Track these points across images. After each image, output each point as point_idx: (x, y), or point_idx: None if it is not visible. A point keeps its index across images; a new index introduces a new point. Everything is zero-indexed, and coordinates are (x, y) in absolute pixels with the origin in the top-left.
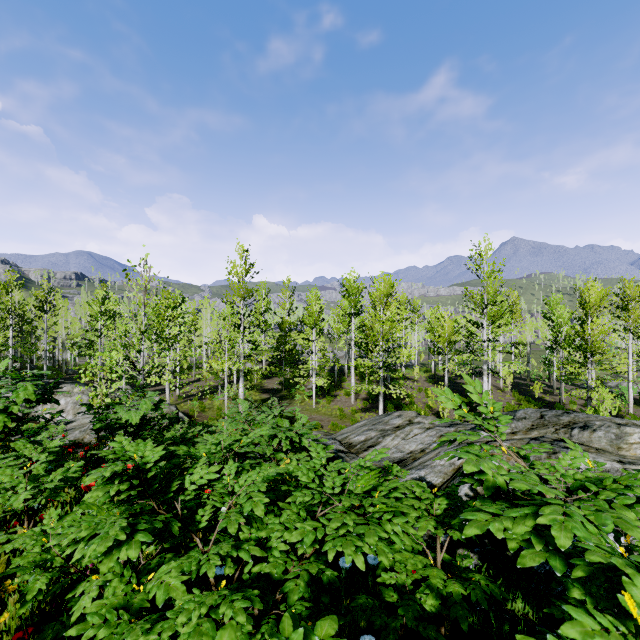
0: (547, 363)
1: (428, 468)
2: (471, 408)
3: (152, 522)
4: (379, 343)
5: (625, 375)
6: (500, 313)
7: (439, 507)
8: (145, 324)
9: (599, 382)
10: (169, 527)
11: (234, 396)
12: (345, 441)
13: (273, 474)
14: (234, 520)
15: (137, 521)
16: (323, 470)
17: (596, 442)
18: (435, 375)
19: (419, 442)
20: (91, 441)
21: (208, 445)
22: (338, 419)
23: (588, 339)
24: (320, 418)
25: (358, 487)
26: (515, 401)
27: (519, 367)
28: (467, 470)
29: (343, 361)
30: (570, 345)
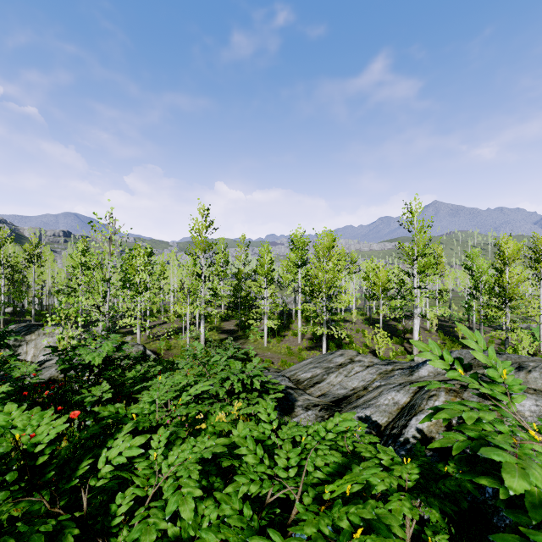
0: (468, 307)
1: (373, 407)
2: (463, 367)
3: (30, 537)
4: (323, 290)
5: (532, 318)
6: (427, 264)
7: (410, 477)
8: (110, 272)
9: (518, 324)
10: (59, 539)
11: (196, 336)
12: (293, 378)
13: (208, 456)
14: (152, 525)
15: (2, 541)
16: (274, 438)
17: (533, 383)
18: (370, 318)
19: (361, 379)
20: (62, 379)
21: (141, 403)
22: (287, 356)
23: (506, 286)
24: (271, 355)
25: (326, 493)
26: (440, 340)
27: (446, 311)
28: (514, 489)
29: (291, 306)
30: (490, 292)
